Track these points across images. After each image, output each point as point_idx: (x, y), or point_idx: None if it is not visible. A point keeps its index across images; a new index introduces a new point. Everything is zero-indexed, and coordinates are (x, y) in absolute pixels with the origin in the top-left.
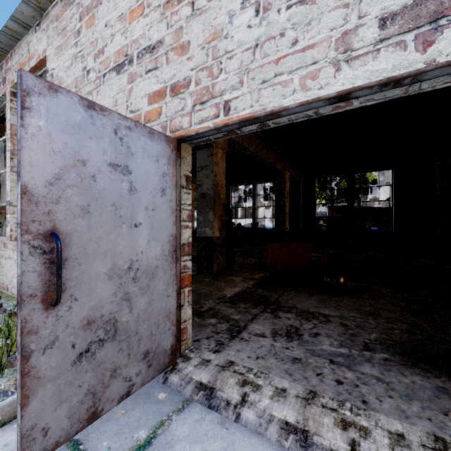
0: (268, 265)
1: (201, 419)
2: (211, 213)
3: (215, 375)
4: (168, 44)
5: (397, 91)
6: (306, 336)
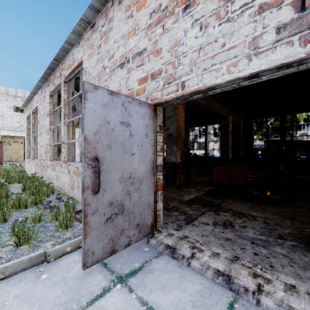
0: (214, 182)
1: (168, 263)
2: (175, 147)
3: (176, 241)
4: (149, 50)
5: (291, 69)
6: (236, 227)
